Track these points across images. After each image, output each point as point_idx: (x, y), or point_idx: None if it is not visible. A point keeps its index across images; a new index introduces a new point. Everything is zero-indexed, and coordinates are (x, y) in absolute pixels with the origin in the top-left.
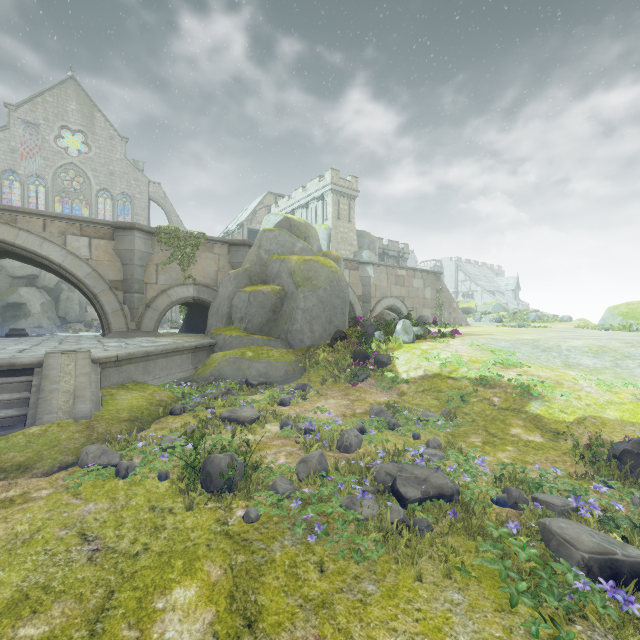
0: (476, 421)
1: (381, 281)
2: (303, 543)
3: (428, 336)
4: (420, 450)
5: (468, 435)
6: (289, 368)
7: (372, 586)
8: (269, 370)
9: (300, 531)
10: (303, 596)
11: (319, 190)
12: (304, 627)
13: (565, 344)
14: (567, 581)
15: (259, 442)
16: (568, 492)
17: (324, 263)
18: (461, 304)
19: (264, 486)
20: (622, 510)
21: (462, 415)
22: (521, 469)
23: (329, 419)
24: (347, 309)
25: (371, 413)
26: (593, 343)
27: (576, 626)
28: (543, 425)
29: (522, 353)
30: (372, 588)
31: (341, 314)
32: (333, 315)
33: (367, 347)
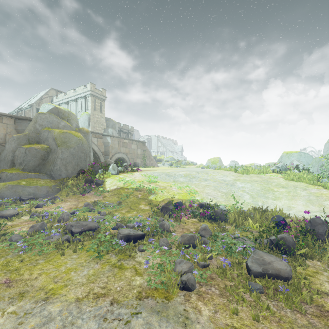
0: (128, 204)
1: (115, 145)
2: (17, 255)
3: (125, 171)
4: (94, 216)
5: (122, 210)
6: (49, 189)
7: (42, 261)
8: (36, 191)
9: (16, 251)
10: (7, 270)
11: (83, 93)
12: (3, 277)
13: (177, 173)
14: (112, 243)
15: (14, 224)
16: (139, 222)
17: (75, 134)
18: (158, 157)
19: (7, 241)
20: (148, 223)
21: (124, 203)
22: (129, 217)
23: (60, 210)
24: (88, 158)
25: (84, 206)
26: (187, 173)
27: (109, 254)
28: (151, 203)
29: (160, 177)
30: (42, 261)
31: (84, 161)
32: (79, 161)
33: (93, 177)
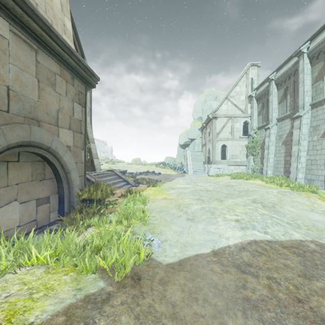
0: None
1: None
2: None
3: None
4: None
5: None
6: None
7: None
8: None
9: None
10: None
11: None
12: None
13: (119, 166)
14: None
15: None
16: None
17: None
18: None
19: None
20: None
21: None
22: None
23: None
24: None
25: None
26: (123, 165)
27: None
28: None
29: (113, 167)
30: None
31: None
32: None
33: None
